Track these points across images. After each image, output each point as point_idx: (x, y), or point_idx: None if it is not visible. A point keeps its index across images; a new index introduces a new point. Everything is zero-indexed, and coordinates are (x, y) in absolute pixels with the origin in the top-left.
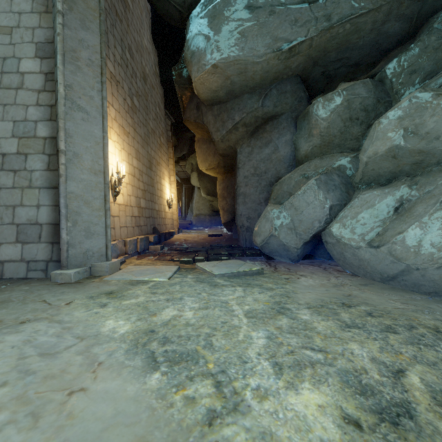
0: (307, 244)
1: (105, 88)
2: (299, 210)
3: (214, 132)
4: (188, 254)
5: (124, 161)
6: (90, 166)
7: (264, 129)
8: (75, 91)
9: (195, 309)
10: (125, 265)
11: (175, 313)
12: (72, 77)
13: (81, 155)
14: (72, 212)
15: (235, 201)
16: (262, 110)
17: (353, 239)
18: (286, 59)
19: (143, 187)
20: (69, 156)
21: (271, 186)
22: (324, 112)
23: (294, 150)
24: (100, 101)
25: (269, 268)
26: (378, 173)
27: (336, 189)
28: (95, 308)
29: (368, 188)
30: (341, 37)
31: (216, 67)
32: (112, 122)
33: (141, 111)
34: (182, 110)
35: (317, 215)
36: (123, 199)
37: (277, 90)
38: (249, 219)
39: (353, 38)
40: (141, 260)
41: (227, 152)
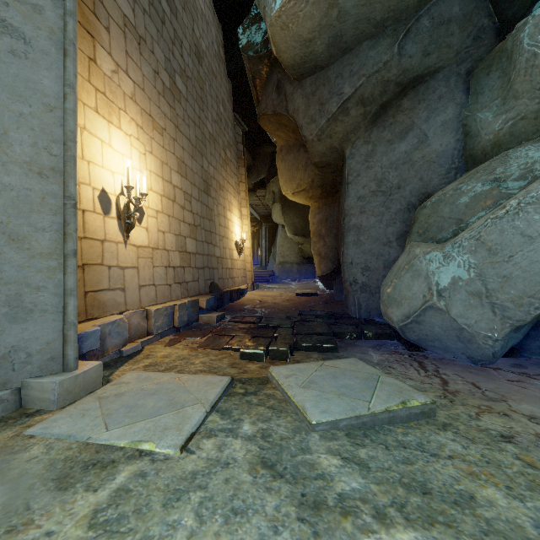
0: (518, 330)
1: None
2: (501, 254)
3: (305, 126)
4: (261, 333)
5: (152, 174)
6: (29, 158)
7: (397, 107)
8: None
9: None
10: (129, 366)
11: None
12: None
13: (6, 130)
14: None
15: (342, 240)
16: (397, 64)
17: None
18: None
19: (193, 220)
20: None
21: (409, 212)
22: None
23: (463, 138)
24: (59, 19)
25: (430, 382)
26: None
27: None
28: None
29: None
30: None
31: None
32: (124, 101)
33: (190, 102)
34: (256, 104)
35: None
36: (149, 237)
37: (432, 19)
38: (367, 271)
39: None
40: (173, 346)
41: (327, 158)
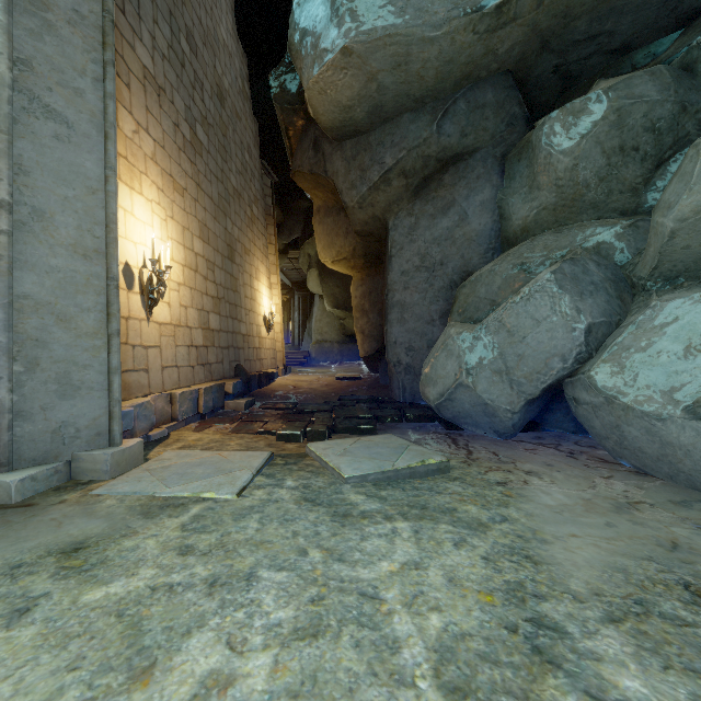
0: (533, 404)
1: (111, 74)
2: (517, 335)
3: (346, 191)
4: (297, 418)
5: (174, 242)
6: (74, 240)
7: (439, 181)
8: (39, 74)
9: (279, 638)
10: (162, 448)
11: (215, 665)
12: (32, 44)
13: (52, 214)
14: (27, 340)
15: (385, 317)
16: (437, 142)
17: (647, 398)
18: (489, 31)
19: (216, 292)
20: (20, 215)
21: (452, 290)
22: (565, 137)
23: (499, 220)
24: (100, 101)
25: (457, 453)
26: (699, 254)
27: (598, 291)
28: None
29: (672, 289)
30: None
31: (349, 53)
32: (145, 163)
33: (212, 153)
34: (289, 156)
35: (557, 346)
36: (171, 313)
37: (468, 103)
38: (411, 352)
39: None
40: (202, 432)
41: (370, 227)
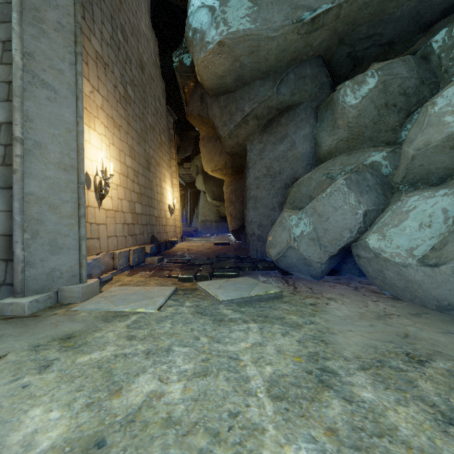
0: (333, 258)
1: (80, 60)
2: (324, 217)
3: (220, 127)
4: (190, 268)
5: (114, 159)
6: (58, 160)
7: (278, 122)
8: (38, 61)
9: (186, 377)
10: (109, 285)
11: (153, 388)
12: (34, 43)
13: (46, 144)
14: (32, 219)
15: (245, 206)
16: (276, 98)
17: (397, 254)
18: (307, 33)
19: (139, 190)
20: (28, 146)
21: (286, 189)
22: (353, 97)
23: (314, 146)
24: (73, 76)
25: (287, 288)
26: (428, 169)
27: (371, 191)
28: (29, 373)
29: (413, 189)
30: (375, 5)
31: (222, 45)
32: (97, 111)
33: (137, 103)
34: (185, 104)
35: (347, 223)
36: (112, 203)
37: (295, 75)
38: (261, 227)
39: (389, 6)
40: (132, 276)
41: (235, 150)
